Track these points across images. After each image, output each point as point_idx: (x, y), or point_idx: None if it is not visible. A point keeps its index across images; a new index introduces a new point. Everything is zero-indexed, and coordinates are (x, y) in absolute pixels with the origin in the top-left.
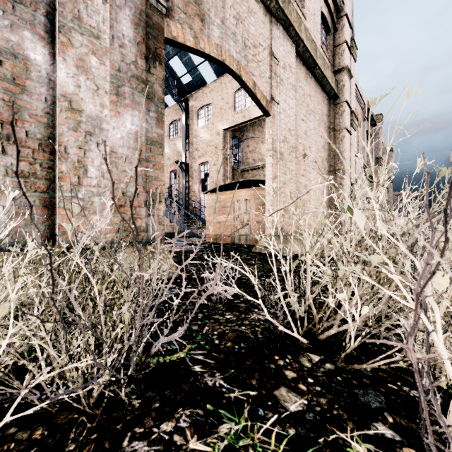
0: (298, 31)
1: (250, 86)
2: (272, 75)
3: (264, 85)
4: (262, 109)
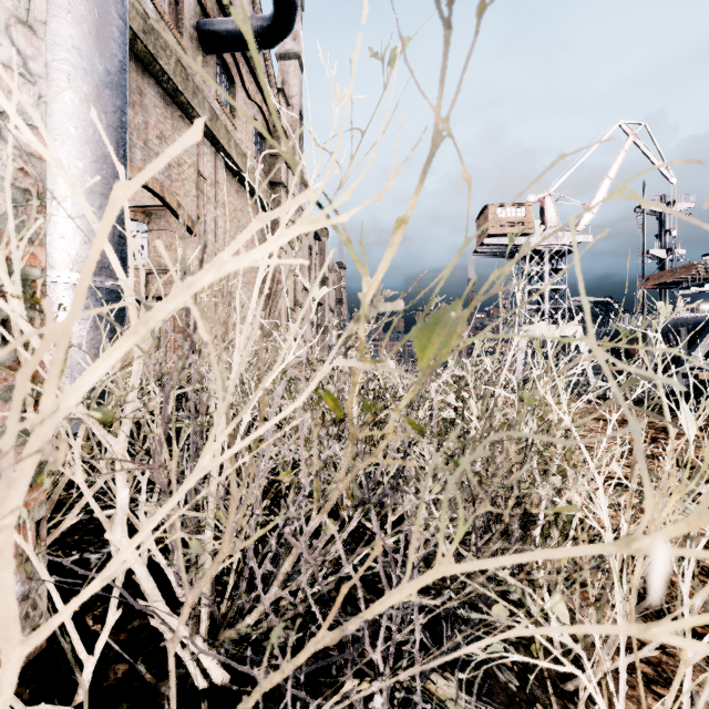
0: (227, 149)
1: (174, 207)
2: (198, 193)
3: (190, 205)
4: (187, 228)
